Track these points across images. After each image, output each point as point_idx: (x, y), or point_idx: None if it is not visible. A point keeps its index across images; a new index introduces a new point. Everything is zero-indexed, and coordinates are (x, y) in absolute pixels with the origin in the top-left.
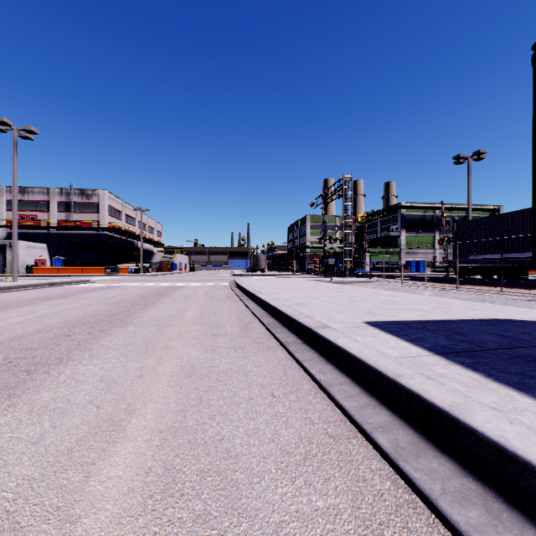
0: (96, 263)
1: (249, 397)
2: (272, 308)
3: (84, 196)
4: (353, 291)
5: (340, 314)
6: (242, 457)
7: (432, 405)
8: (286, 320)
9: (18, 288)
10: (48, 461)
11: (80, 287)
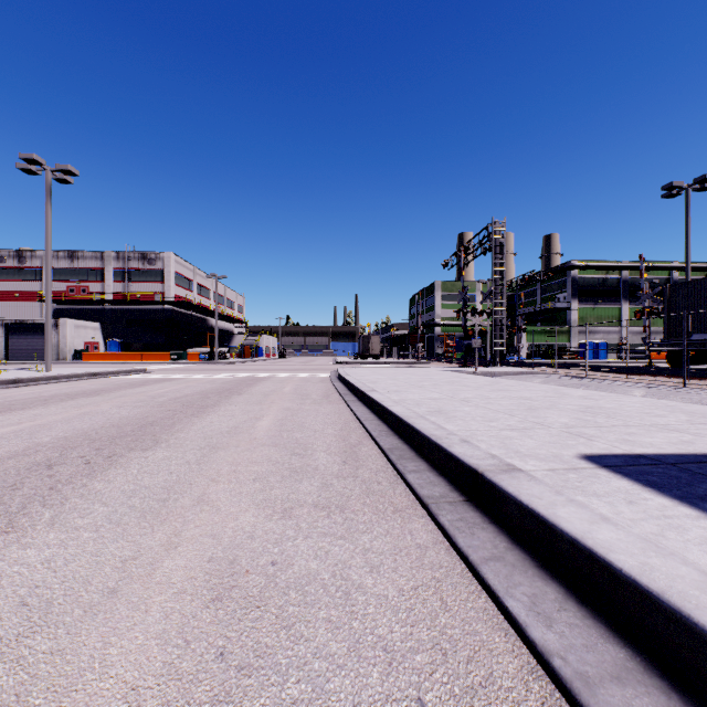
0: (161, 347)
1: None
2: (395, 419)
3: (145, 261)
4: (518, 388)
5: (522, 435)
6: None
7: None
8: (421, 444)
9: (47, 380)
10: None
11: (129, 379)
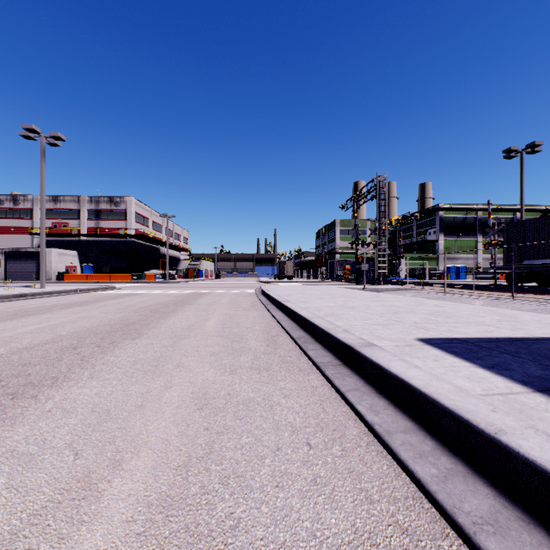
0: (124, 270)
1: (276, 446)
2: (302, 319)
3: (112, 203)
4: (391, 299)
5: (384, 328)
6: None
7: None
8: (318, 334)
9: (45, 294)
10: None
11: (105, 294)
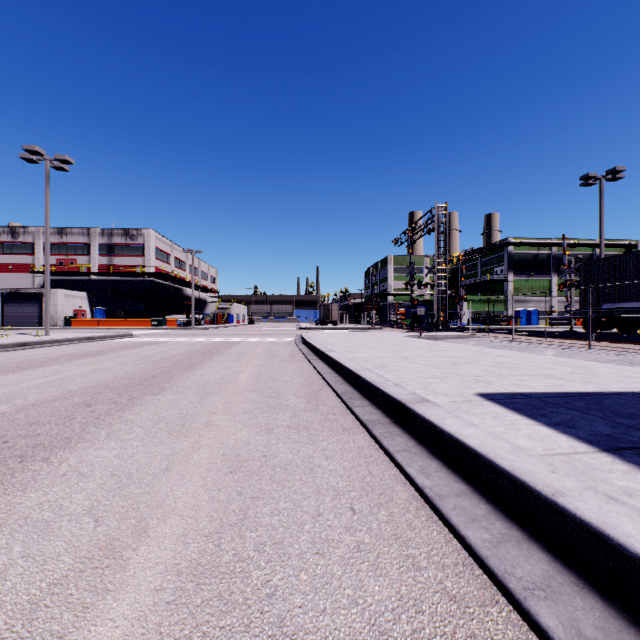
0: (142, 314)
1: (316, 511)
2: (348, 372)
3: (128, 237)
4: (451, 349)
5: (440, 381)
6: (304, 638)
7: (637, 559)
8: (366, 388)
9: (50, 343)
10: None
11: (120, 343)
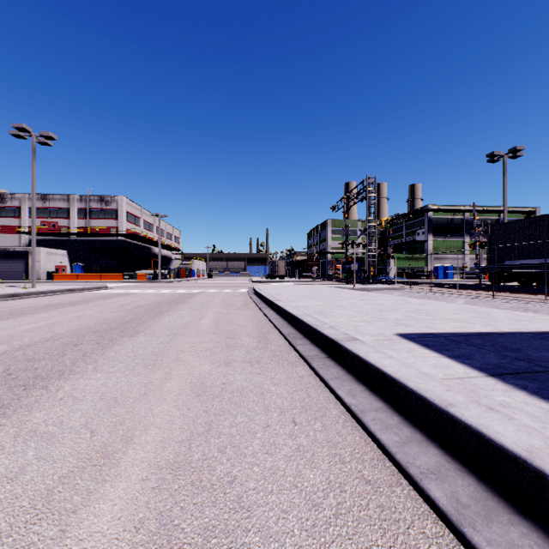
0: (115, 269)
1: (266, 424)
2: (292, 317)
3: (103, 202)
4: (378, 298)
5: (367, 324)
6: (256, 509)
7: (501, 448)
8: (307, 330)
9: (36, 294)
10: (21, 506)
11: (97, 294)
